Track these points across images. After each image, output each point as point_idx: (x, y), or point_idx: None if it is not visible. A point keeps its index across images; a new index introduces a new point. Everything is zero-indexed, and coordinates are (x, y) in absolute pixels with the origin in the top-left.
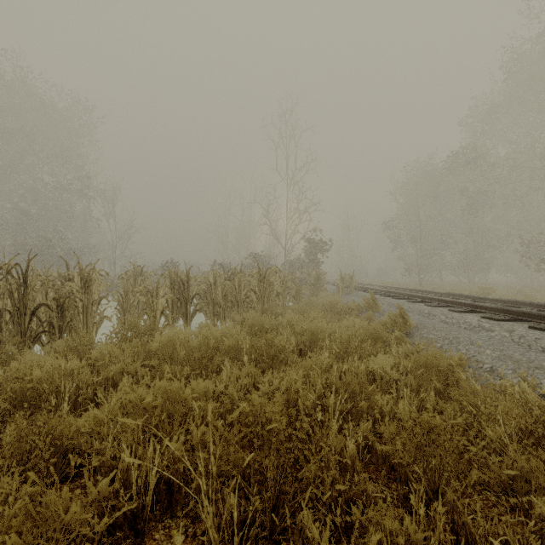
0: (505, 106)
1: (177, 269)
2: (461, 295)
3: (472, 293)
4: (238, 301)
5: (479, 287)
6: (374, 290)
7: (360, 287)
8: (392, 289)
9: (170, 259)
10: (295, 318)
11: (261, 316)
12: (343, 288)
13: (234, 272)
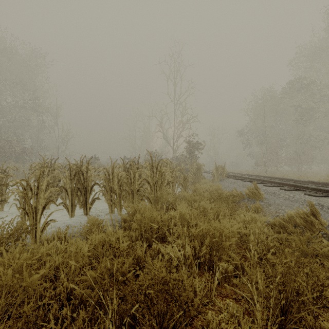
0: (325, 49)
1: (81, 161)
2: (326, 183)
3: (320, 180)
4: (133, 189)
5: (328, 176)
6: (241, 178)
7: (229, 175)
8: (253, 176)
9: (94, 155)
10: (188, 212)
11: (153, 204)
12: (218, 176)
13: (131, 164)
